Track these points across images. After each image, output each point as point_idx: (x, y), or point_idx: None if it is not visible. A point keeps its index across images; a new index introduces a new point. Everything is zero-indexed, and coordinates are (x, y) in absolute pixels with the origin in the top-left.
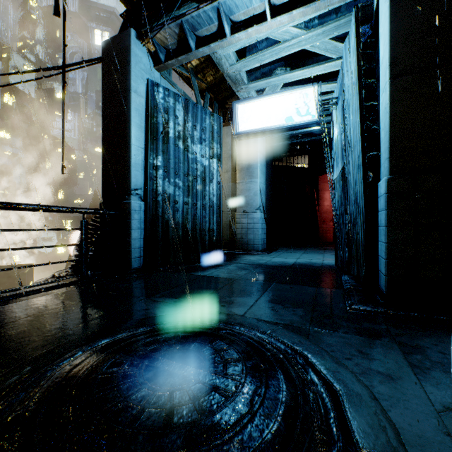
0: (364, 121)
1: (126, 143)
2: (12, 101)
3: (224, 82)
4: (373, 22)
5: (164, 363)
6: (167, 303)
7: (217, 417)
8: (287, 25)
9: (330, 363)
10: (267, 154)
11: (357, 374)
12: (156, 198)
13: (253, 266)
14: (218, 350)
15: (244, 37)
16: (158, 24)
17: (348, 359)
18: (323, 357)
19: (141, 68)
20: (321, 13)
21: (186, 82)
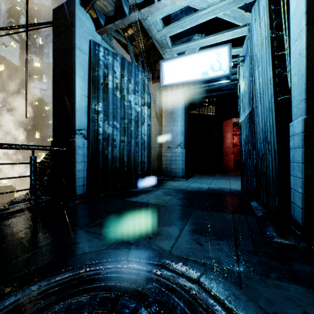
0: (275, 68)
1: (71, 91)
2: (2, 68)
3: (153, 49)
4: None
5: None
6: (98, 234)
7: None
8: None
9: None
10: (185, 104)
11: None
12: (97, 136)
13: (176, 191)
14: None
15: (169, 3)
16: None
17: None
18: None
19: (85, 30)
20: None
21: (123, 48)
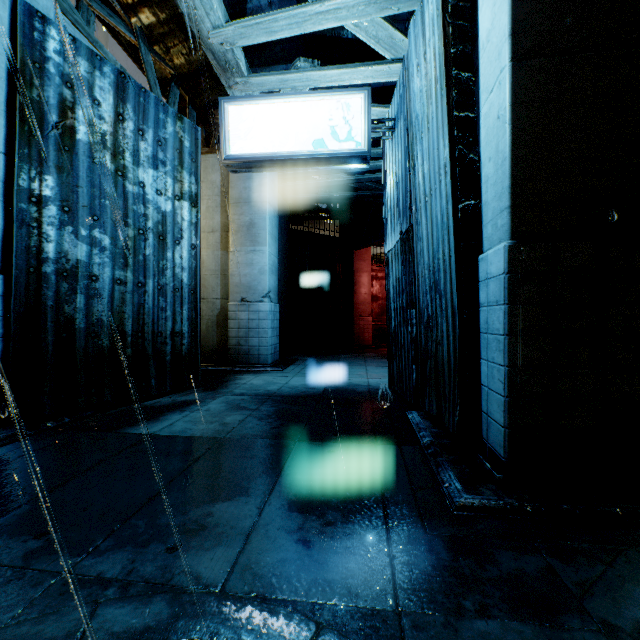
0: (455, 143)
1: None
2: None
3: (207, 75)
4: None
5: None
6: None
7: None
8: None
9: None
10: (280, 210)
11: None
12: (38, 266)
13: (258, 400)
14: None
15: None
16: None
17: None
18: None
19: None
20: None
21: (130, 54)
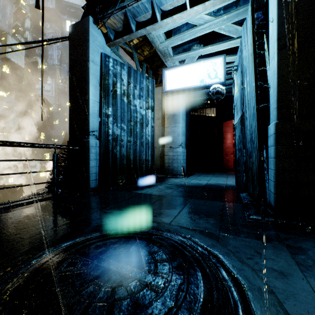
0: (257, 81)
1: (86, 98)
2: (8, 70)
3: (156, 56)
4: (264, 10)
5: (109, 263)
6: (114, 214)
7: (149, 311)
8: (201, 13)
9: (236, 262)
10: (186, 106)
11: (257, 271)
12: (107, 137)
13: (177, 186)
14: (151, 252)
15: (170, 22)
16: (109, 13)
17: (249, 259)
18: (230, 256)
19: (97, 45)
20: (225, 6)
21: (129, 55)
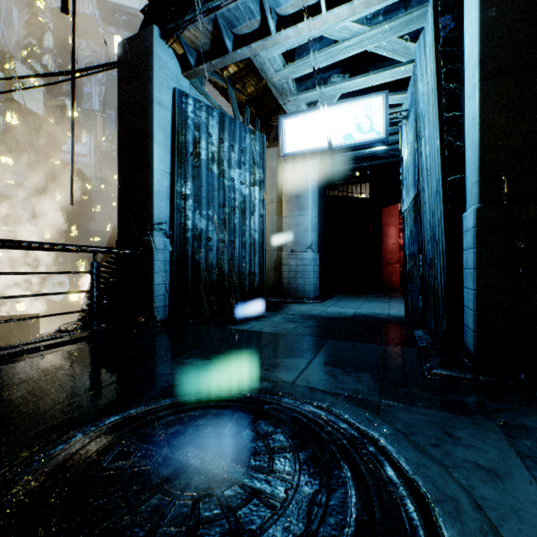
0: (444, 136)
1: (147, 166)
2: (16, 120)
3: (268, 94)
4: (456, 12)
5: (189, 454)
6: (196, 366)
7: None
8: (347, 19)
9: (411, 451)
10: (320, 181)
11: (448, 468)
12: (184, 234)
13: (304, 318)
14: (261, 434)
15: (293, 35)
16: (187, 19)
17: (434, 446)
18: (401, 442)
19: (166, 75)
20: (387, 8)
21: (221, 93)
